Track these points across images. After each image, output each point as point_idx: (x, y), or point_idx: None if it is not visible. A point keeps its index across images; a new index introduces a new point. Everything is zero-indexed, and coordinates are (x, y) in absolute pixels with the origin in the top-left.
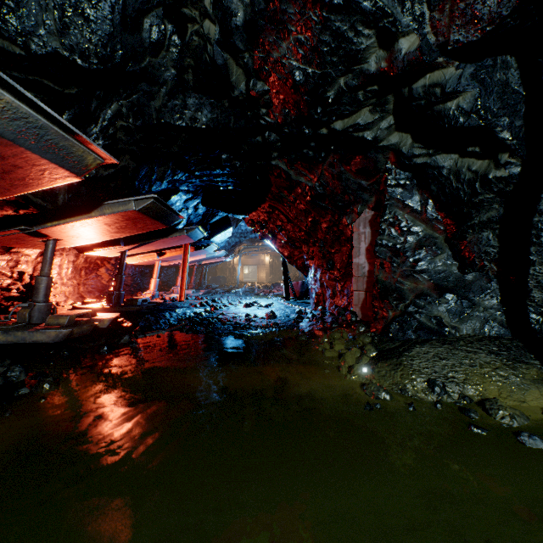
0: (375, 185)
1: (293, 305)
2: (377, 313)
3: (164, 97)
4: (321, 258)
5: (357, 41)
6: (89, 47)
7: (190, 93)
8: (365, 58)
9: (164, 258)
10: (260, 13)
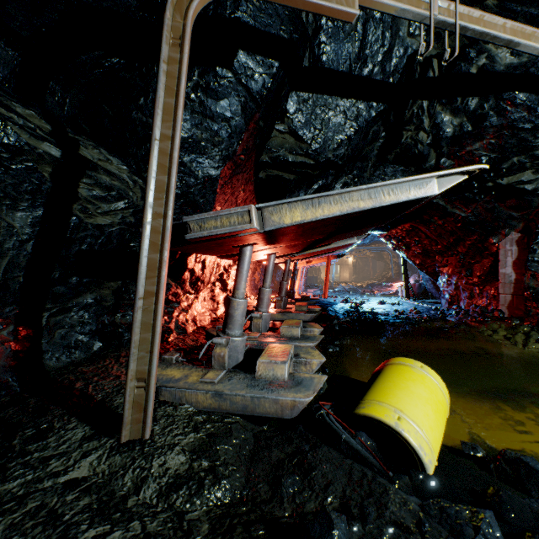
0: (524, 215)
1: (421, 304)
2: (530, 311)
3: (370, 169)
4: (460, 267)
5: (534, 141)
6: (345, 154)
7: (387, 165)
8: (538, 149)
9: (309, 265)
10: (467, 132)
